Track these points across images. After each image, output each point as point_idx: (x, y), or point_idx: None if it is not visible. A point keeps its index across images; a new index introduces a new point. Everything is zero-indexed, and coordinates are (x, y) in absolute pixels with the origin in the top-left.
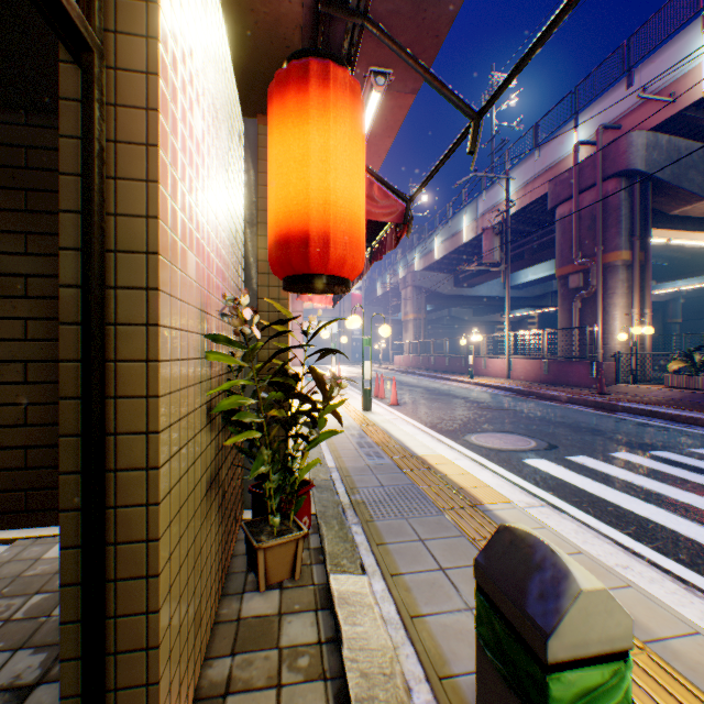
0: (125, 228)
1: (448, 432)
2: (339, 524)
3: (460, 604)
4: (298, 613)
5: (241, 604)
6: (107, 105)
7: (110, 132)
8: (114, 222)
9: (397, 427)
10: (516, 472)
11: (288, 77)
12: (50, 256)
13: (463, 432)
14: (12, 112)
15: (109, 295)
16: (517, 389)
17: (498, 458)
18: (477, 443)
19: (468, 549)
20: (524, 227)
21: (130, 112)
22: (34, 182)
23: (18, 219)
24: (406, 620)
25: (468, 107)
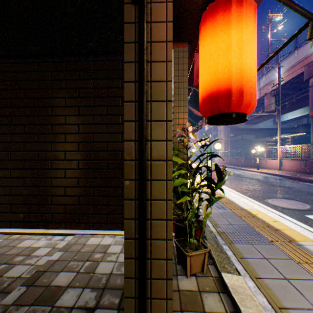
0: (155, 88)
1: (254, 197)
2: (215, 243)
3: (308, 305)
4: (209, 292)
5: (177, 282)
6: (146, 23)
7: (147, 37)
8: (149, 85)
9: (227, 193)
10: (304, 222)
11: (217, 5)
12: (87, 116)
13: (263, 198)
14: (73, 57)
15: (147, 125)
16: (287, 176)
17: (289, 213)
18: (273, 204)
19: (297, 268)
20: (287, 91)
21: (157, 25)
22: (81, 85)
23: (75, 101)
24: (276, 310)
25: (308, 12)
